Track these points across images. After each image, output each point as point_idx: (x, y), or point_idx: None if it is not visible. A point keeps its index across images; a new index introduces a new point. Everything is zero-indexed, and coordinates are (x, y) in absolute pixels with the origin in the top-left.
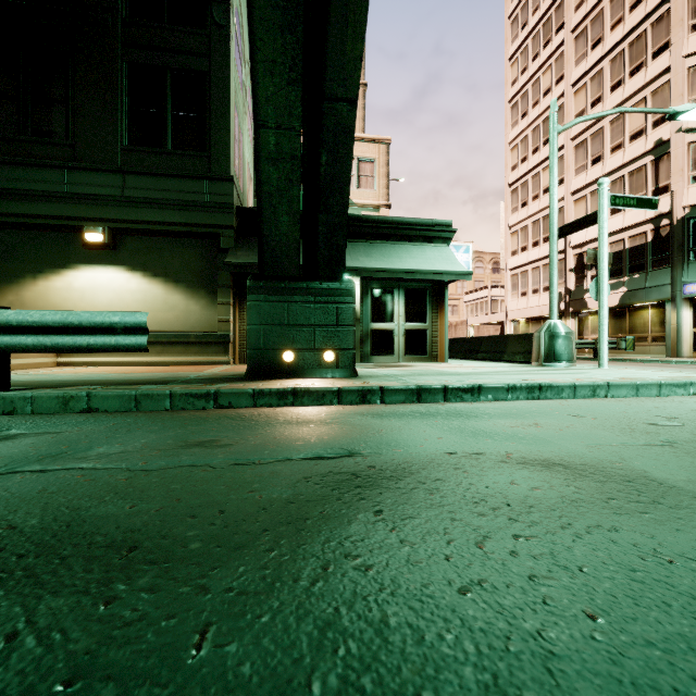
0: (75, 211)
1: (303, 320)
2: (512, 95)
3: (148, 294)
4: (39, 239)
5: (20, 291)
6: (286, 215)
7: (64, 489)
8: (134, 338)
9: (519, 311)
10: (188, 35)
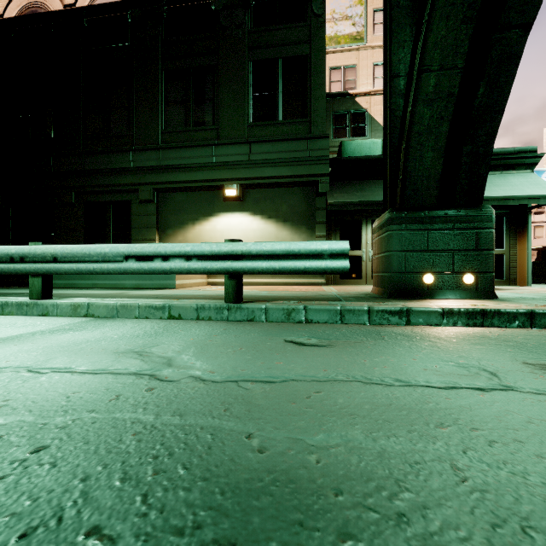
0: (219, 175)
1: (442, 245)
2: None
3: (264, 231)
4: (196, 197)
5: (185, 234)
6: (431, 151)
7: None
8: (338, 263)
9: None
10: (294, 29)
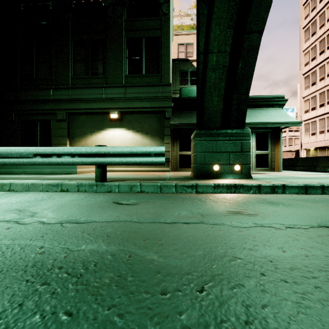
0: (106, 105)
1: (224, 149)
2: (305, 24)
3: (134, 140)
4: (93, 118)
5: (86, 140)
6: (216, 97)
7: (220, 235)
8: (159, 158)
9: (310, 143)
10: (151, 21)
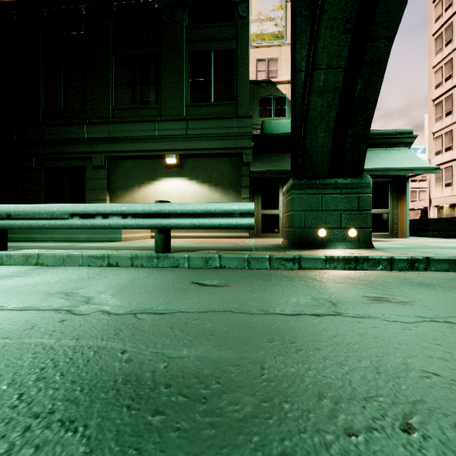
0: (161, 146)
1: (333, 206)
2: (436, 29)
3: (199, 194)
4: (142, 164)
5: (132, 195)
6: (323, 132)
7: (379, 335)
8: (246, 220)
9: (443, 198)
10: (223, 27)
